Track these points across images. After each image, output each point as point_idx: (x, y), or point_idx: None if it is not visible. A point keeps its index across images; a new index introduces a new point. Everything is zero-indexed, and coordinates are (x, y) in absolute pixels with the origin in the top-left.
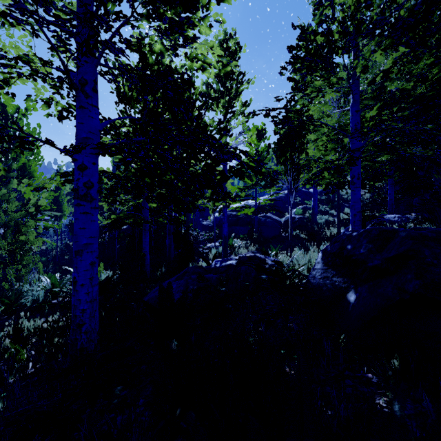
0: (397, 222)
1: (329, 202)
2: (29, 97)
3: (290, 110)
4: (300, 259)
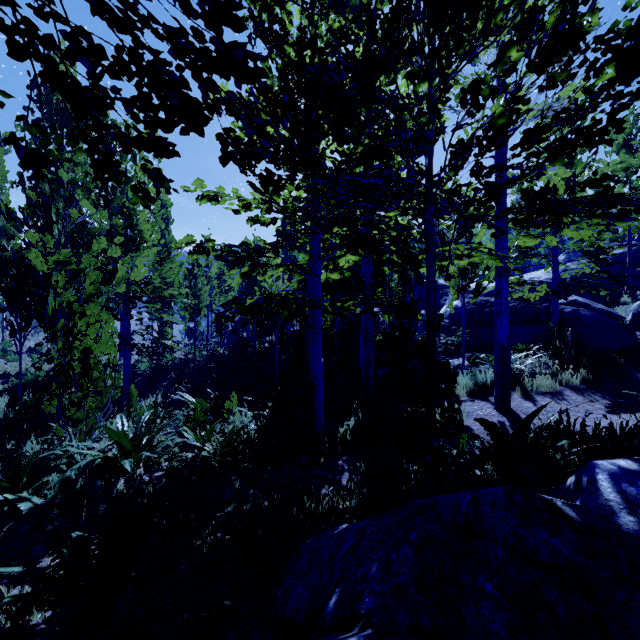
0: None
1: None
2: None
3: None
4: None
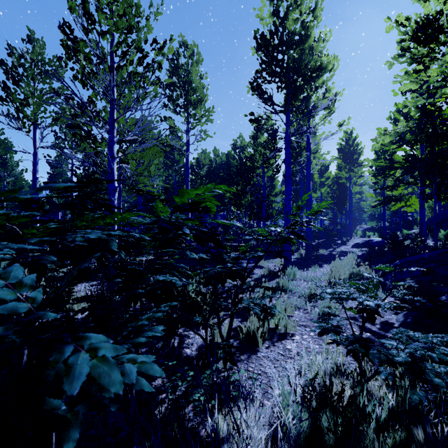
0: None
1: None
2: None
3: None
4: None
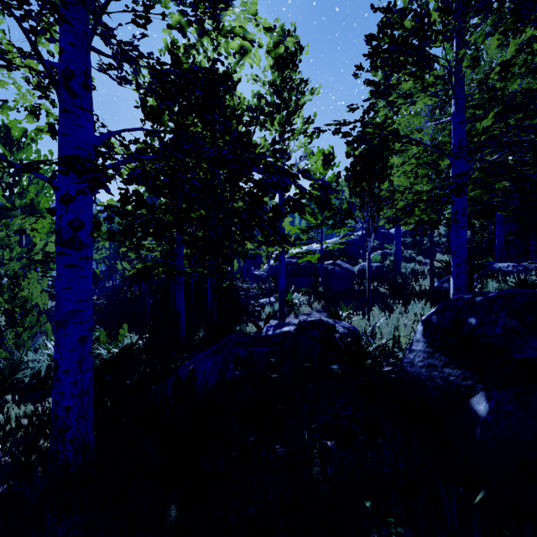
0: (512, 273)
1: (416, 247)
2: (5, 103)
3: (368, 123)
4: (383, 325)
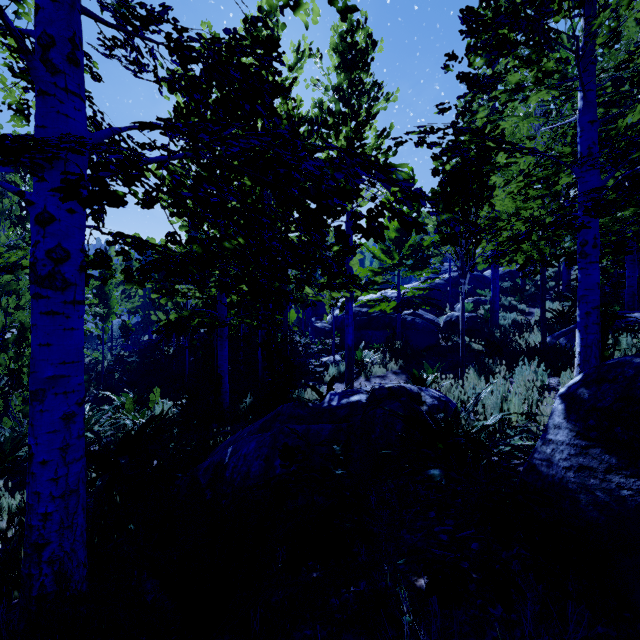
0: None
1: (516, 292)
2: None
3: (463, 129)
4: (486, 395)
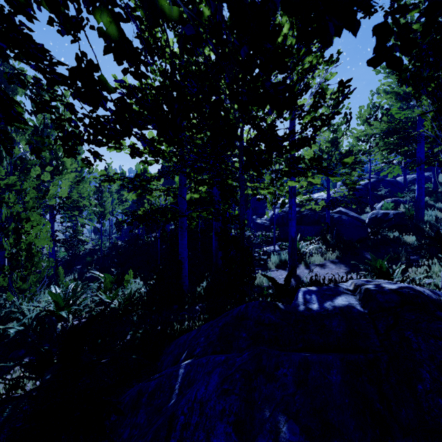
0: None
1: (430, 194)
2: None
3: None
4: None
